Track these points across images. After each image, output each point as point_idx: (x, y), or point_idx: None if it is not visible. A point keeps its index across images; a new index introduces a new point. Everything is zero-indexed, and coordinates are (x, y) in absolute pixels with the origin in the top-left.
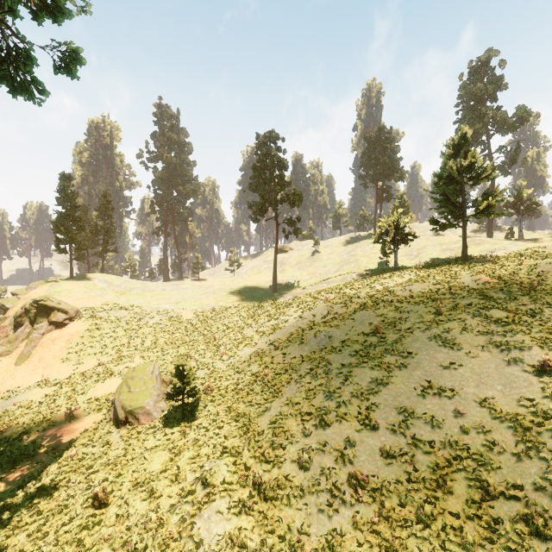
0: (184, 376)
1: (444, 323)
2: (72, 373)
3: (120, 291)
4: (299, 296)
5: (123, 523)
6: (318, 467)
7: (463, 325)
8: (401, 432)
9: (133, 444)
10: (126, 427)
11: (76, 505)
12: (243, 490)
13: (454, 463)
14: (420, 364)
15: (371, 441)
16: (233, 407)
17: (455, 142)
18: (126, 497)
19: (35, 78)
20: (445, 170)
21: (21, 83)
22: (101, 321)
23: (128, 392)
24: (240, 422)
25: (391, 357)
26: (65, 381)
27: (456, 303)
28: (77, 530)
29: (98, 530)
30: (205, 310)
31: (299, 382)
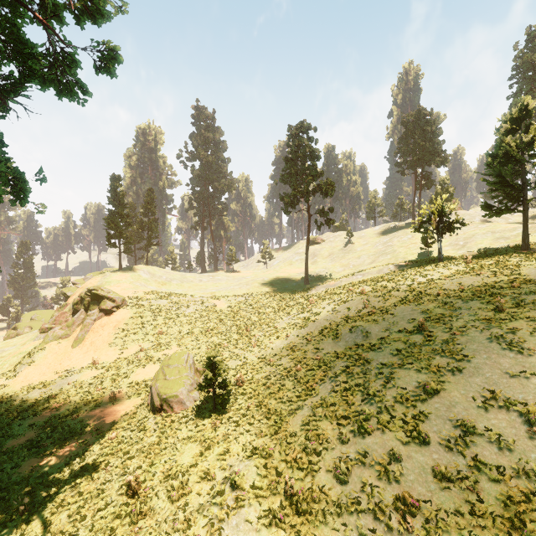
0: (215, 368)
1: (508, 321)
2: (117, 357)
3: (161, 281)
4: (332, 288)
5: (153, 516)
6: (358, 481)
7: (534, 325)
8: (458, 450)
9: (166, 433)
10: (161, 414)
11: (112, 491)
12: (274, 498)
13: (534, 499)
14: (479, 369)
15: (420, 457)
16: (264, 402)
17: (514, 116)
18: (157, 488)
19: (79, 80)
20: (501, 148)
21: (67, 85)
22: (143, 309)
23: (164, 380)
24: (271, 419)
25: (441, 359)
26: (111, 365)
27: (521, 298)
28: (111, 518)
29: (130, 520)
30: (238, 300)
31: (334, 381)
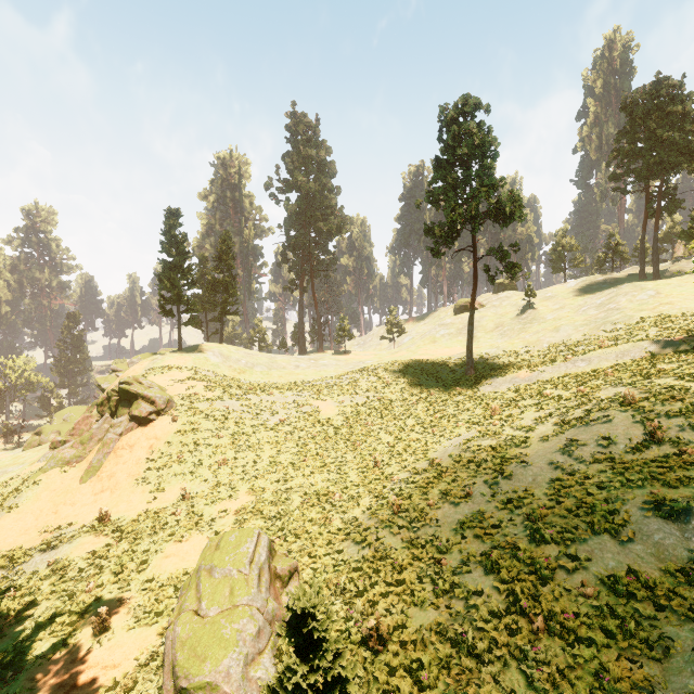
0: (312, 632)
1: None
2: (144, 507)
3: (238, 368)
4: (527, 384)
5: None
6: None
7: None
8: None
9: None
10: None
11: None
12: None
13: None
14: None
15: None
16: None
17: None
18: None
19: None
20: None
21: None
22: (199, 417)
23: (195, 615)
24: None
25: None
26: (129, 525)
27: None
28: None
29: None
30: (356, 402)
31: None
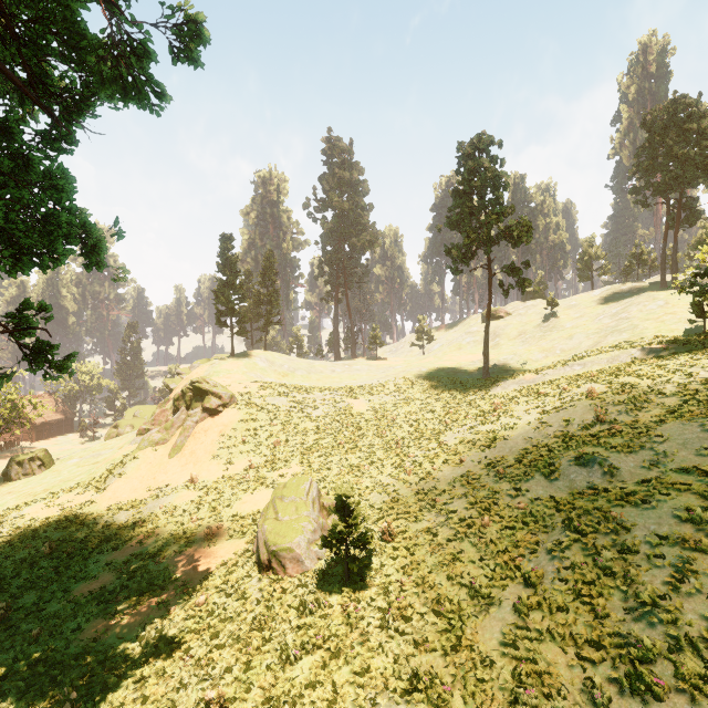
0: (348, 512)
1: None
2: (221, 474)
3: (282, 372)
4: (530, 385)
5: None
6: None
7: None
8: None
9: (274, 609)
10: (268, 575)
11: (185, 707)
12: None
13: None
14: None
15: None
16: (428, 580)
17: None
18: None
19: (151, 77)
20: None
21: (134, 84)
22: (256, 410)
23: (275, 520)
24: (442, 616)
25: None
26: (212, 485)
27: None
28: None
29: None
30: (384, 400)
31: (558, 557)
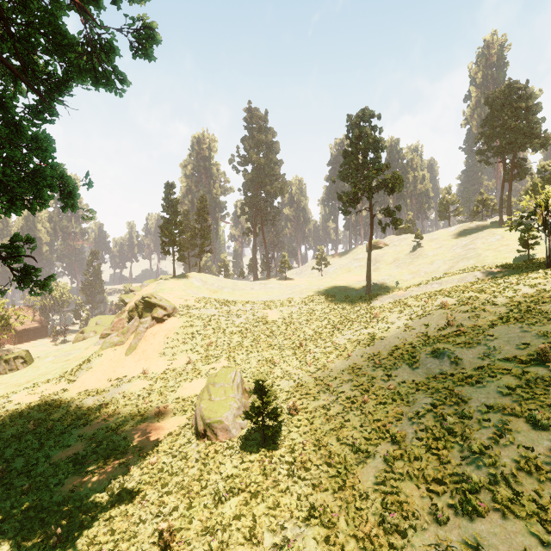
0: (264, 393)
1: None
2: (166, 367)
3: (213, 289)
4: (401, 299)
5: None
6: None
7: None
8: None
9: (208, 466)
10: (204, 441)
11: (144, 536)
12: None
13: None
14: None
15: None
16: (323, 441)
17: None
18: (193, 543)
19: (116, 68)
20: None
21: (103, 73)
22: (193, 318)
23: (209, 401)
24: (332, 467)
25: None
26: (160, 376)
27: None
28: None
29: None
30: (291, 311)
31: (416, 423)
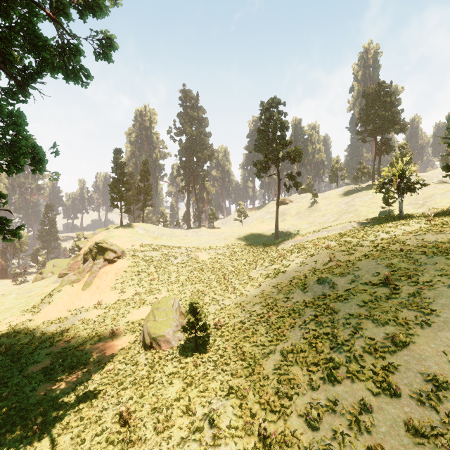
0: (196, 312)
1: None
2: (117, 299)
3: (154, 236)
4: (300, 243)
5: (141, 446)
6: (329, 429)
7: None
8: (431, 405)
9: (155, 368)
10: (151, 351)
11: (107, 418)
12: (248, 438)
13: None
14: (449, 324)
15: (392, 409)
16: (239, 345)
17: None
18: (145, 419)
19: (82, 66)
20: None
21: (72, 70)
22: (139, 259)
23: (154, 321)
24: (245, 361)
25: (408, 312)
26: (112, 305)
27: None
28: (105, 443)
29: (121, 448)
30: (217, 253)
31: (303, 328)
